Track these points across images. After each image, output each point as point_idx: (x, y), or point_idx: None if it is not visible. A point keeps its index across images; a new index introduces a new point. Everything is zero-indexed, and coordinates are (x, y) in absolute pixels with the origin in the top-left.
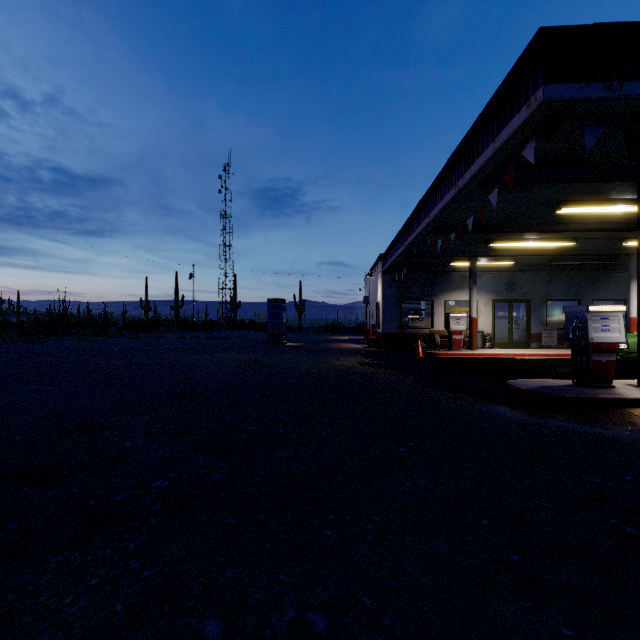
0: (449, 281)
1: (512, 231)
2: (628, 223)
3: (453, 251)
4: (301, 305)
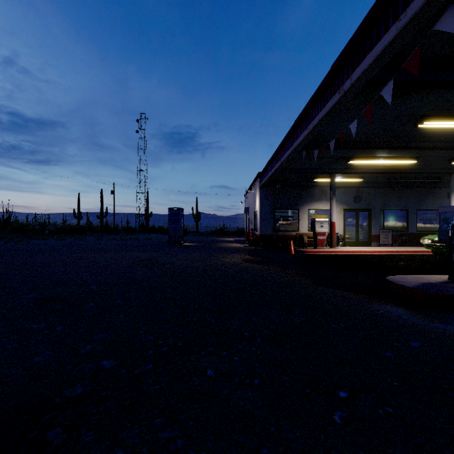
0: (311, 194)
1: (372, 147)
2: None
3: (318, 168)
4: (197, 215)
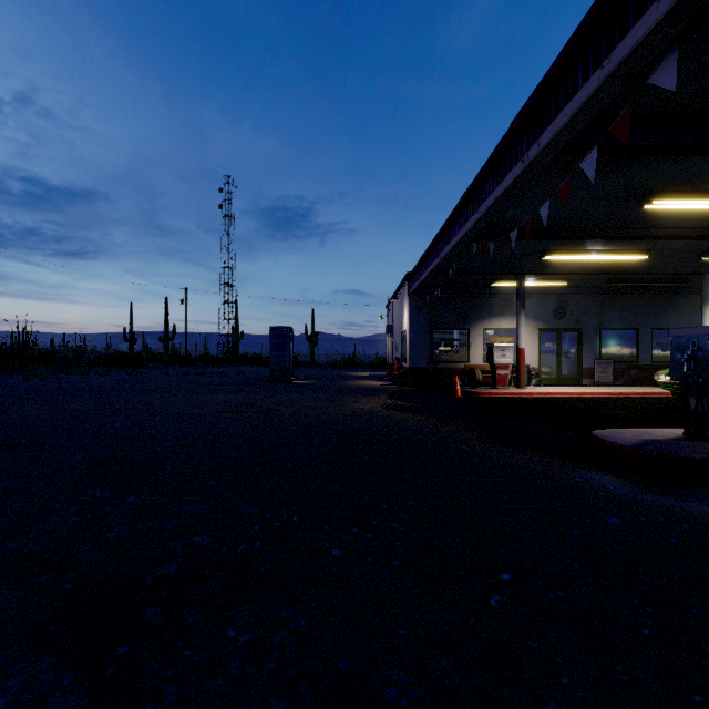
0: (488, 306)
1: (578, 237)
2: None
3: (497, 267)
4: (313, 337)
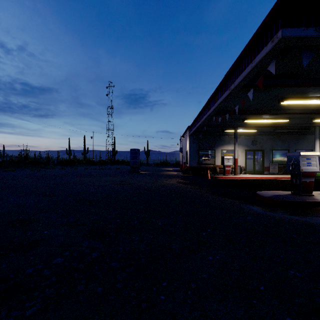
0: (223, 140)
1: (257, 114)
2: (316, 110)
3: (226, 124)
4: (148, 152)
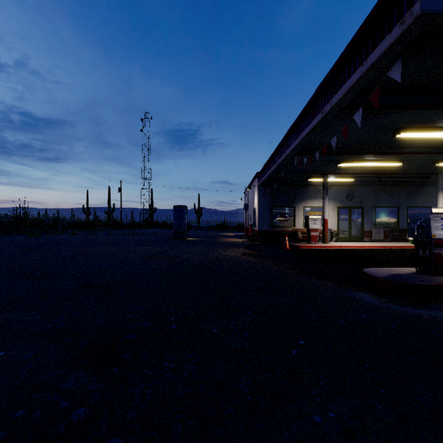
0: (306, 193)
1: (358, 153)
2: None
3: (311, 170)
4: (199, 211)
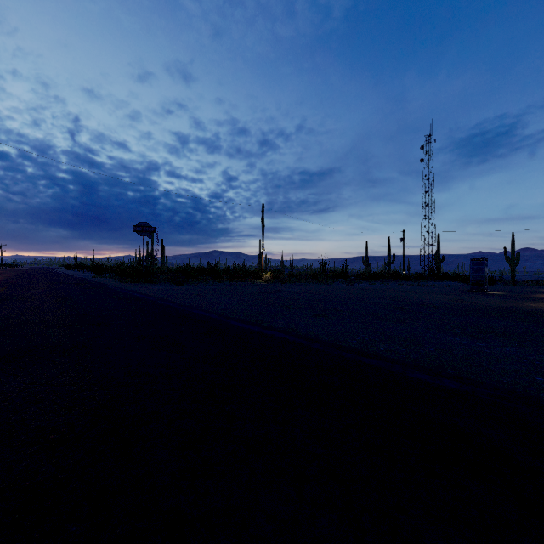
0: None
1: None
2: None
3: None
4: (513, 258)
